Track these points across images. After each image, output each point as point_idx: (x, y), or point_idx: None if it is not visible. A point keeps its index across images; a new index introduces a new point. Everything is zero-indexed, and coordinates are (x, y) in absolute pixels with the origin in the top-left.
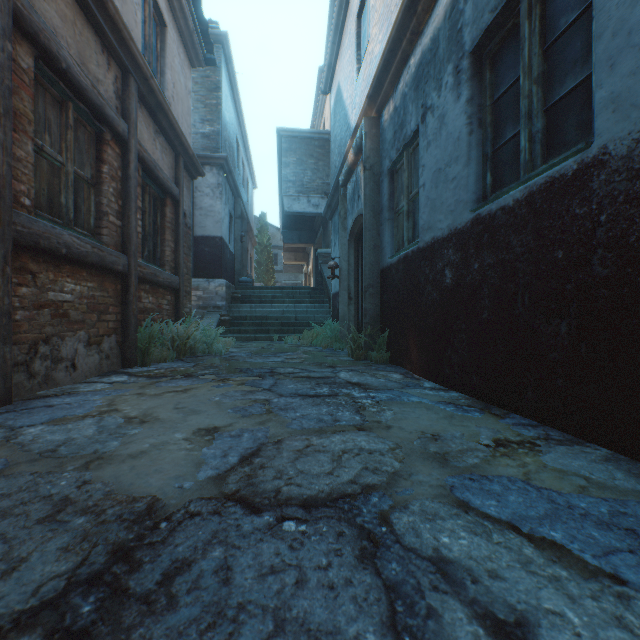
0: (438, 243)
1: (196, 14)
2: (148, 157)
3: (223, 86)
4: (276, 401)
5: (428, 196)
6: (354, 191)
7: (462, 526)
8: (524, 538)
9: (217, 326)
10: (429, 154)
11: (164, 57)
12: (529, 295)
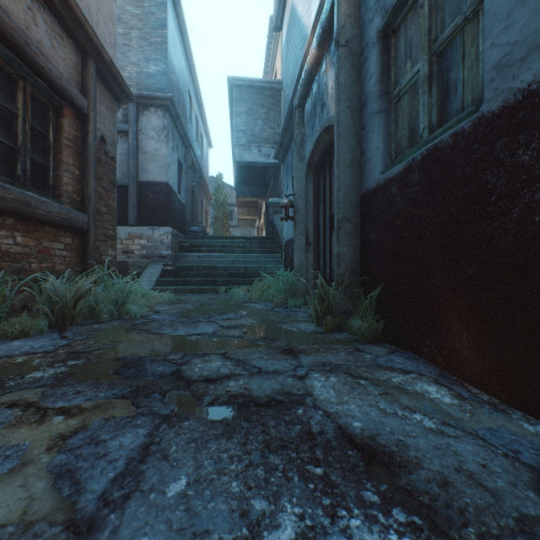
0: None
1: None
2: (4, 18)
3: (169, 25)
4: None
5: None
6: (315, 104)
7: None
8: None
9: (160, 277)
10: None
11: None
12: None
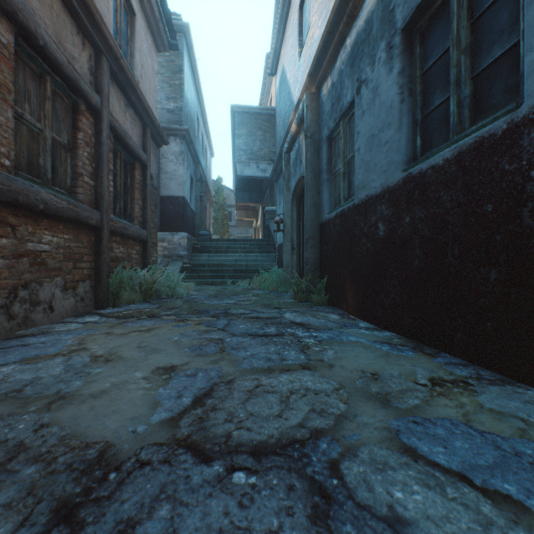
0: (372, 200)
1: (161, 5)
2: (119, 126)
3: (185, 69)
4: (229, 340)
5: (362, 159)
6: (296, 157)
7: (414, 478)
8: (479, 492)
9: (180, 272)
10: (363, 122)
11: (133, 41)
12: (459, 245)
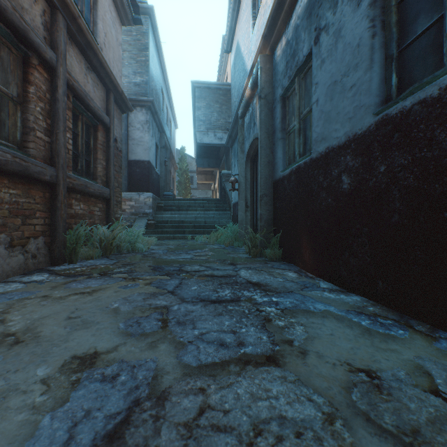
0: (333, 151)
1: None
2: (78, 86)
3: (150, 47)
4: (176, 309)
5: (322, 110)
6: (250, 120)
7: None
8: None
9: (145, 228)
10: (323, 71)
11: (96, 10)
12: None
